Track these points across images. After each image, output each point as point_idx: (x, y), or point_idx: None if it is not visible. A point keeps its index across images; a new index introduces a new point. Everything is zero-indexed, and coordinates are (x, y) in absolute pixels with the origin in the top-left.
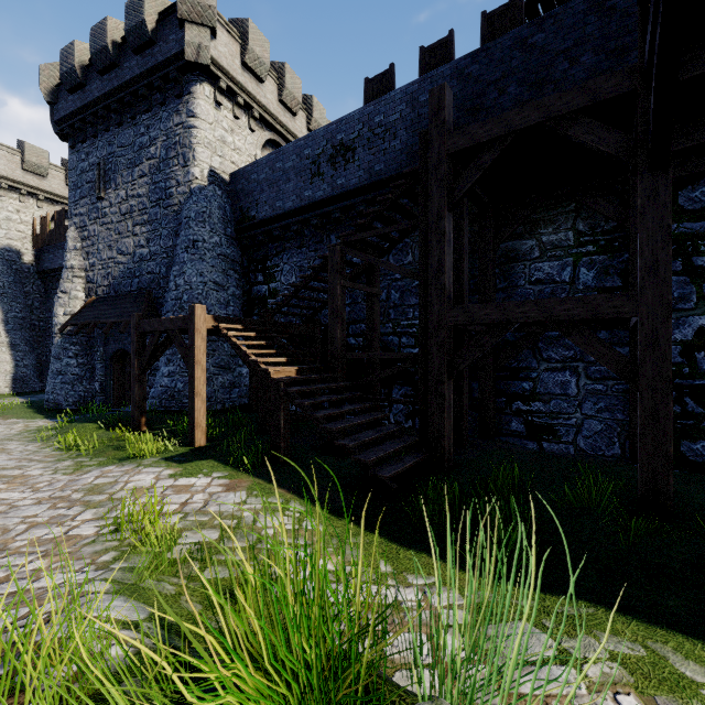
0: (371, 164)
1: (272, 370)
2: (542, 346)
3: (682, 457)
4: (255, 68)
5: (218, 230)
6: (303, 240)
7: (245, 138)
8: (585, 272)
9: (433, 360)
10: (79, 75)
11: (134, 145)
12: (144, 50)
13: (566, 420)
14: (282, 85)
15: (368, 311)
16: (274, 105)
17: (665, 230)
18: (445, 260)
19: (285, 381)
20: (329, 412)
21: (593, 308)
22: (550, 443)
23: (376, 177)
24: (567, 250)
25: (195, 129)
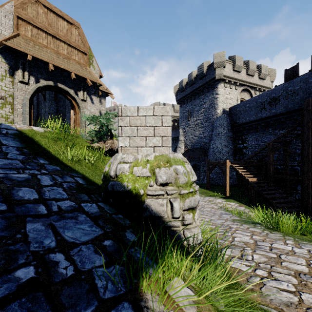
0: (286, 105)
1: (249, 179)
2: None
3: None
4: (237, 70)
5: (225, 128)
6: (257, 130)
7: (233, 93)
8: None
9: (305, 181)
10: (184, 88)
11: (199, 105)
12: (202, 78)
13: None
14: (248, 68)
15: (284, 160)
16: (244, 77)
17: None
18: (309, 152)
19: (253, 182)
20: (267, 192)
21: None
22: None
23: (288, 109)
24: None
25: (218, 98)
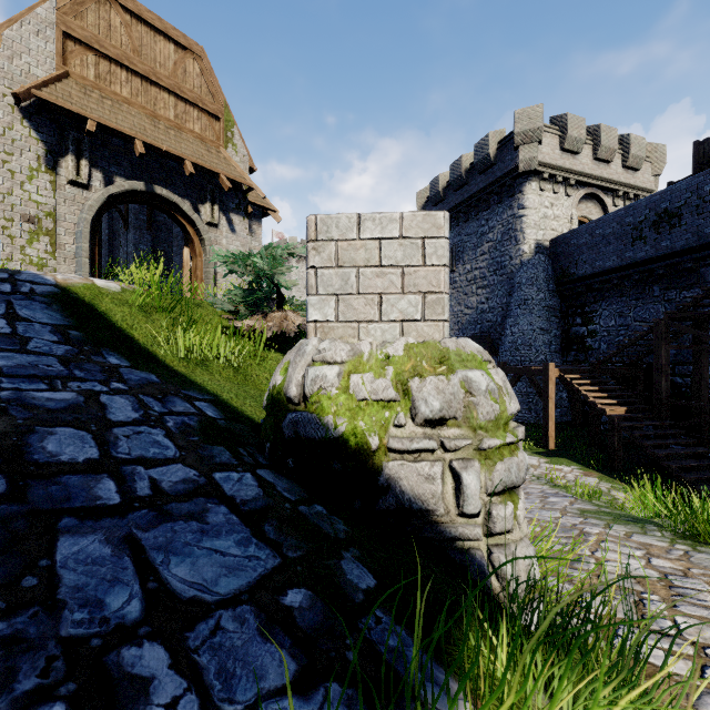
0: (700, 228)
1: (607, 410)
2: None
3: None
4: (571, 148)
5: (542, 289)
6: (623, 291)
7: (561, 205)
8: None
9: None
10: (441, 195)
11: (477, 234)
12: (486, 170)
13: None
14: (597, 145)
15: (694, 363)
16: (589, 165)
17: None
18: None
19: (618, 418)
20: (655, 442)
21: None
22: None
23: (705, 239)
24: None
25: (524, 217)
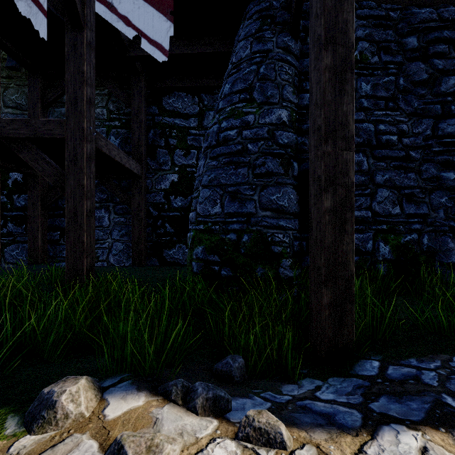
0: None
1: None
2: None
3: (164, 260)
4: None
5: None
6: None
7: None
8: (114, 139)
9: None
10: None
11: None
12: None
13: (102, 244)
14: None
15: None
16: None
17: (82, 75)
18: None
19: None
20: None
21: (35, 130)
22: None
23: None
24: (103, 122)
25: None
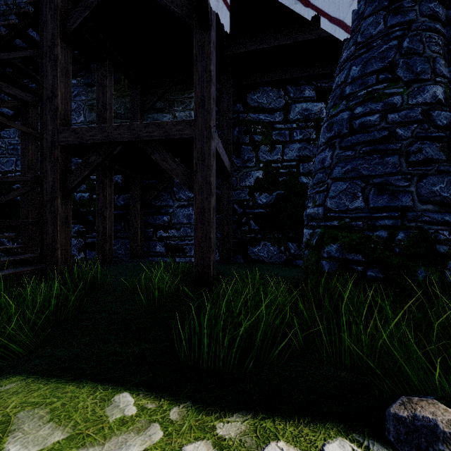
0: None
1: None
2: (176, 190)
3: (249, 257)
4: None
5: None
6: None
7: None
8: None
9: (47, 178)
10: None
11: None
12: None
13: (190, 241)
14: None
15: (23, 149)
16: None
17: (209, 74)
18: (58, 85)
19: None
20: None
21: (166, 131)
22: (180, 258)
23: None
24: None
25: None
